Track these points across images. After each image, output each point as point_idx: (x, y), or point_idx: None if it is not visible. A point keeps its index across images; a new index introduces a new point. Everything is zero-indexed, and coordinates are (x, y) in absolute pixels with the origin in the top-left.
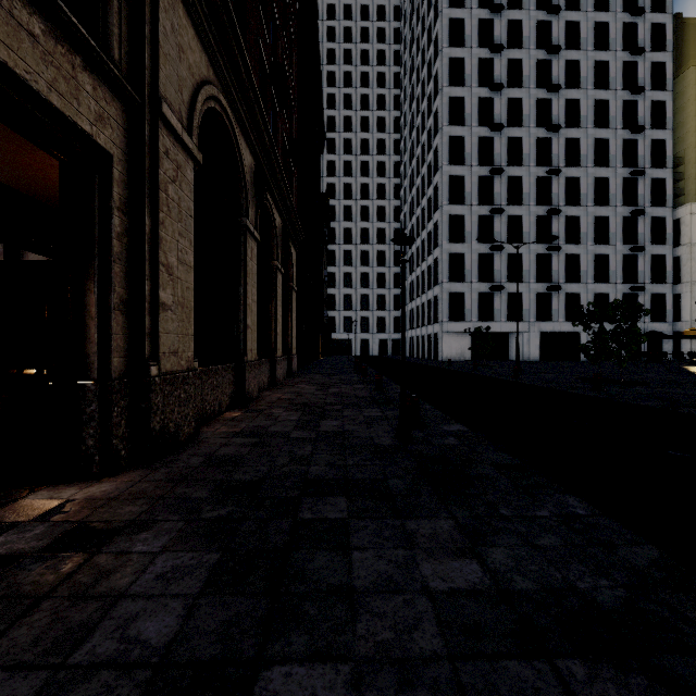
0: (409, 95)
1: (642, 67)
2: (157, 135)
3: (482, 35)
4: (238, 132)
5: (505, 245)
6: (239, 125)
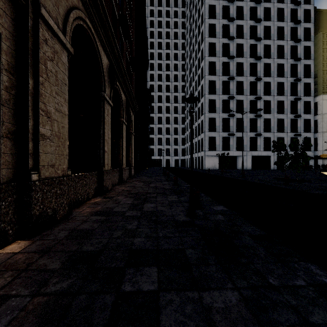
0: (189, 42)
1: (299, 30)
2: (37, 27)
3: (224, 13)
4: (99, 44)
5: (235, 114)
6: (100, 41)
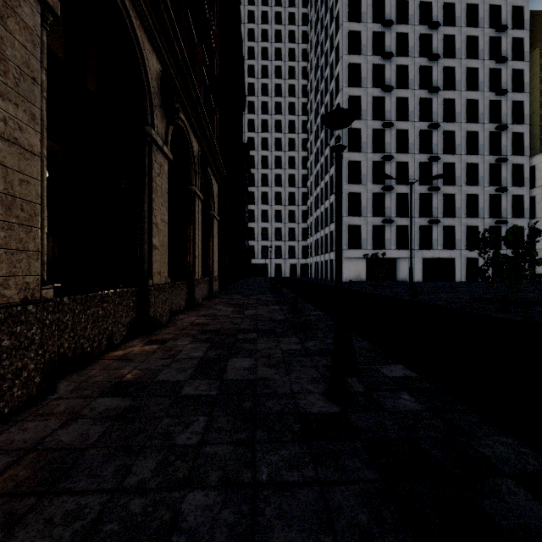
0: (314, 65)
1: (505, 42)
2: None
3: (375, 12)
4: (138, 25)
5: (394, 186)
6: (140, 19)
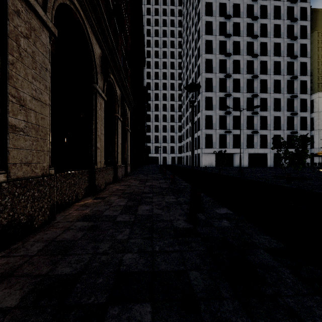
0: (185, 40)
1: (296, 28)
2: None
3: (221, 10)
4: (90, 31)
5: (232, 111)
6: (91, 27)
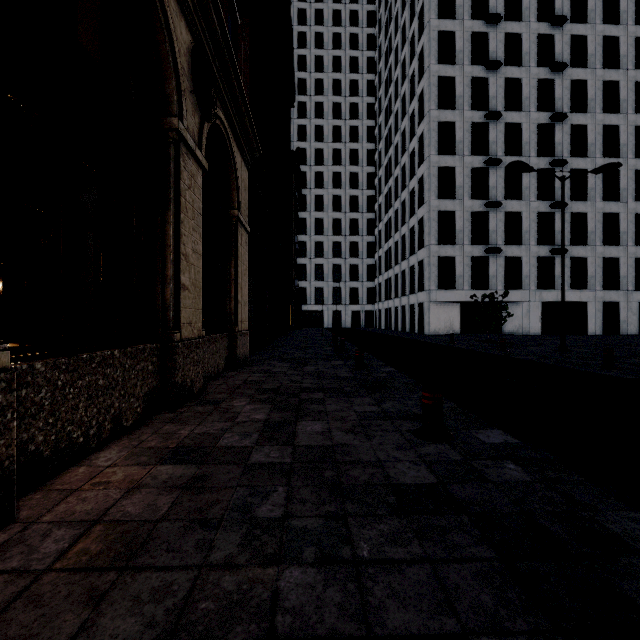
0: (385, 50)
1: None
2: None
3: None
4: None
5: (501, 201)
6: None
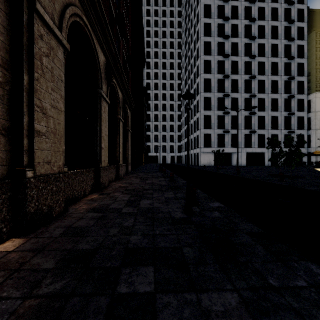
0: (185, 41)
1: (293, 29)
2: (33, 23)
3: (219, 12)
4: (96, 41)
5: (230, 111)
6: (96, 38)
